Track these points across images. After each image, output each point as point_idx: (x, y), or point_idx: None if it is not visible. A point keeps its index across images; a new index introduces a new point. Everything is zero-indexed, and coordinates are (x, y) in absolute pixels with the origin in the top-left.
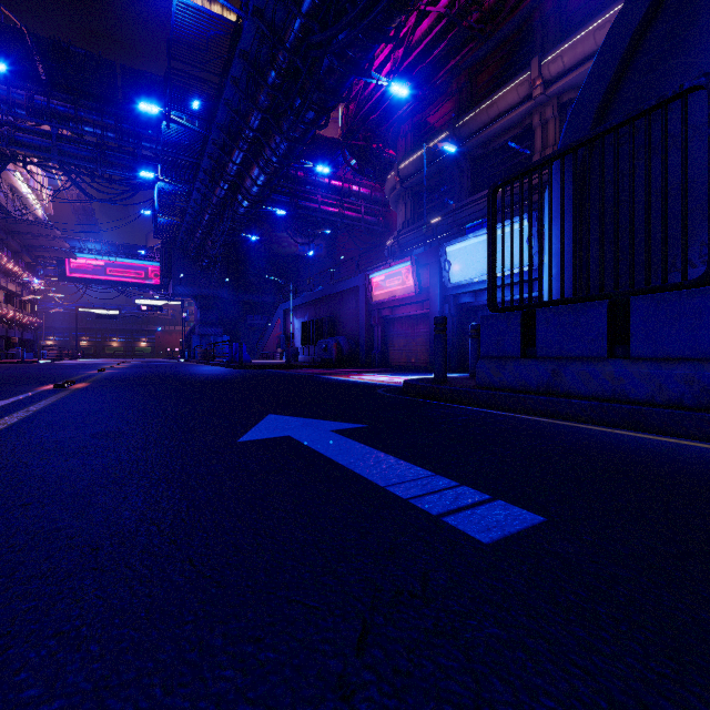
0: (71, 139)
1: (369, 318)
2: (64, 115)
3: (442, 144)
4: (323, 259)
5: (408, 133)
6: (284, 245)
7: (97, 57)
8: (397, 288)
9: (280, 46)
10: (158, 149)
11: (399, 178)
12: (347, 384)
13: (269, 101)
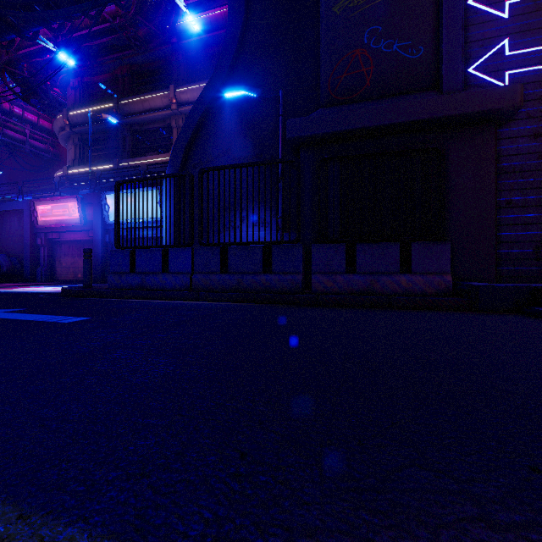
0: None
1: (35, 239)
2: None
3: (106, 115)
4: None
5: (78, 88)
6: None
7: None
8: (64, 218)
9: None
10: None
11: (69, 122)
12: (10, 293)
13: None
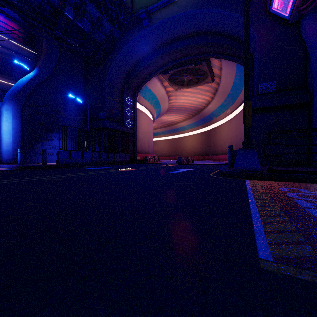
0: None
1: None
2: None
3: None
4: None
5: None
6: None
7: None
8: None
9: None
10: None
11: None
12: None
13: None
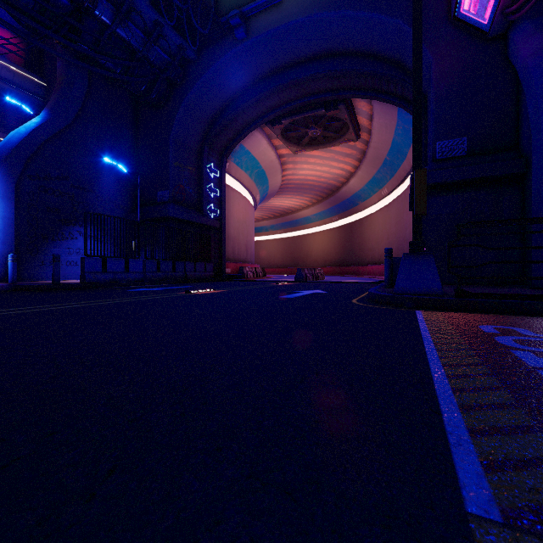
0: None
1: None
2: None
3: None
4: None
5: None
6: None
7: None
8: None
9: None
10: None
11: None
12: None
13: None
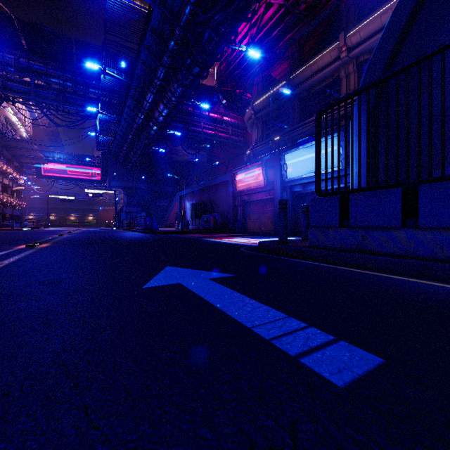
0: (43, 86)
1: (235, 201)
2: (39, 71)
3: (281, 89)
4: (205, 163)
5: (259, 83)
6: (180, 155)
7: (59, 33)
8: (253, 182)
9: (176, 24)
10: (99, 93)
11: (254, 111)
12: (220, 244)
13: (169, 61)
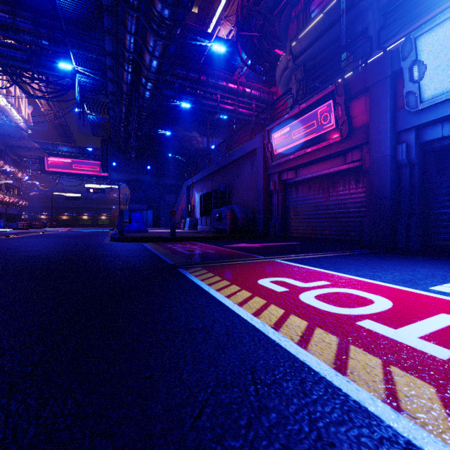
0: (12, 45)
1: (267, 184)
2: (4, 24)
3: None
4: (222, 152)
5: (300, 13)
6: (194, 143)
7: None
8: (309, 138)
9: None
10: (85, 55)
11: (292, 55)
12: None
13: None
